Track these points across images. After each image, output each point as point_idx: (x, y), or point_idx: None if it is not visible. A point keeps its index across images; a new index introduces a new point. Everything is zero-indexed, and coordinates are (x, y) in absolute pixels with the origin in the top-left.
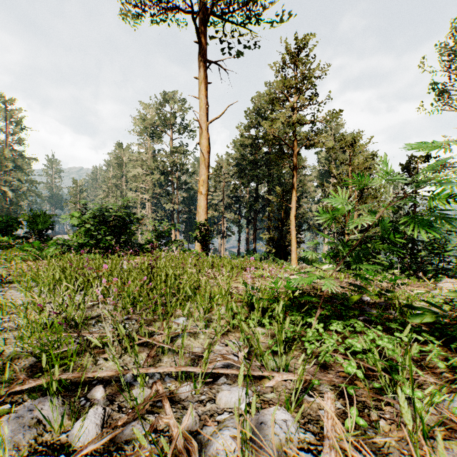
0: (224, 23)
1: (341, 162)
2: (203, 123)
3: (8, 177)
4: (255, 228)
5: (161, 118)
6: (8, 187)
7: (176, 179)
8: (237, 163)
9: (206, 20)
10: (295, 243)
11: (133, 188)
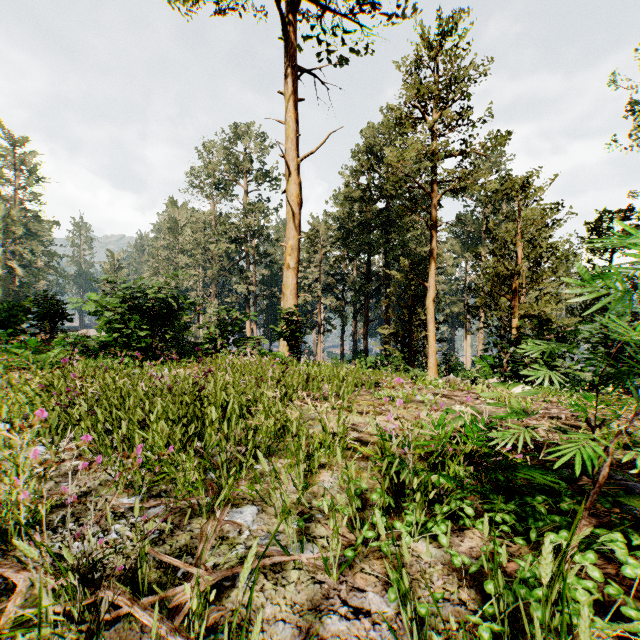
0: (323, 12)
1: (507, 216)
2: (291, 160)
3: (17, 247)
4: (367, 320)
5: (231, 162)
6: (16, 261)
7: (253, 249)
8: (340, 226)
9: (296, 4)
10: (434, 342)
11: (192, 262)
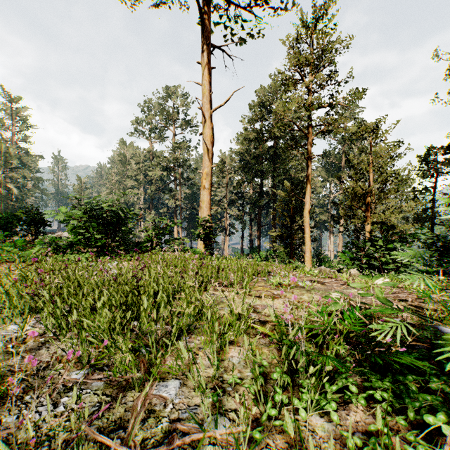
0: (229, 5)
1: (362, 150)
2: (206, 111)
3: (13, 174)
4: (260, 225)
5: (164, 114)
6: (13, 184)
7: (179, 175)
8: (240, 159)
9: None
10: (309, 241)
11: (136, 184)
